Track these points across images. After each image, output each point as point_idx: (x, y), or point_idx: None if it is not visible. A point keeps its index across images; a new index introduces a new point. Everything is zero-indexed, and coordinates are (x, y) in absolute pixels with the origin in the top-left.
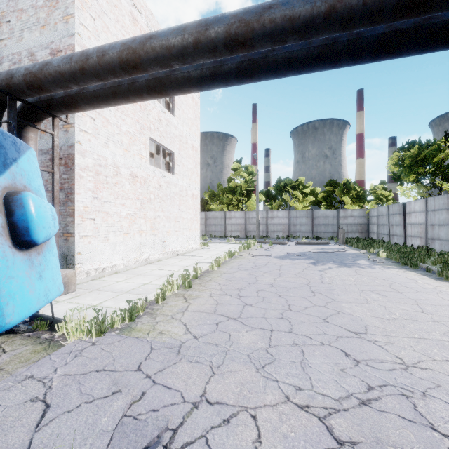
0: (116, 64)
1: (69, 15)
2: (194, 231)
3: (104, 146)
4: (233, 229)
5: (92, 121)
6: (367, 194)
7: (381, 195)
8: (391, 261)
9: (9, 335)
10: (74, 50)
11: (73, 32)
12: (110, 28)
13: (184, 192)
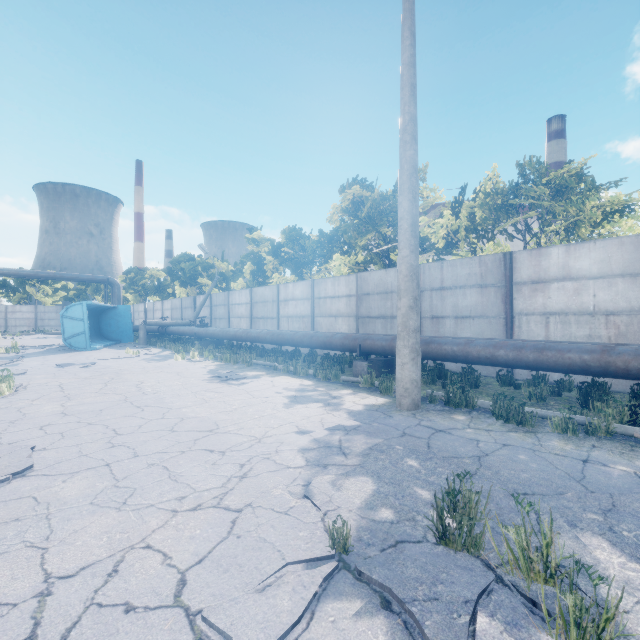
0: None
1: None
2: None
3: None
4: None
5: None
6: None
7: (125, 297)
8: None
9: None
10: None
11: None
12: None
13: None
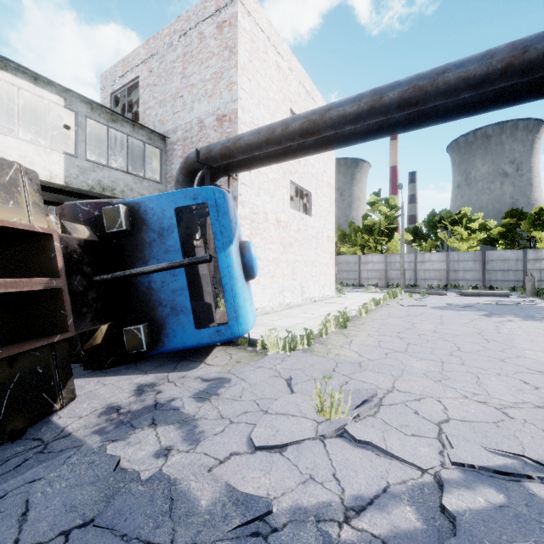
0: (297, 133)
1: (232, 84)
2: (330, 277)
3: (257, 195)
4: (370, 276)
5: (249, 174)
6: None
7: None
8: None
9: (224, 346)
10: (237, 113)
11: (236, 98)
12: (261, 83)
13: (320, 234)
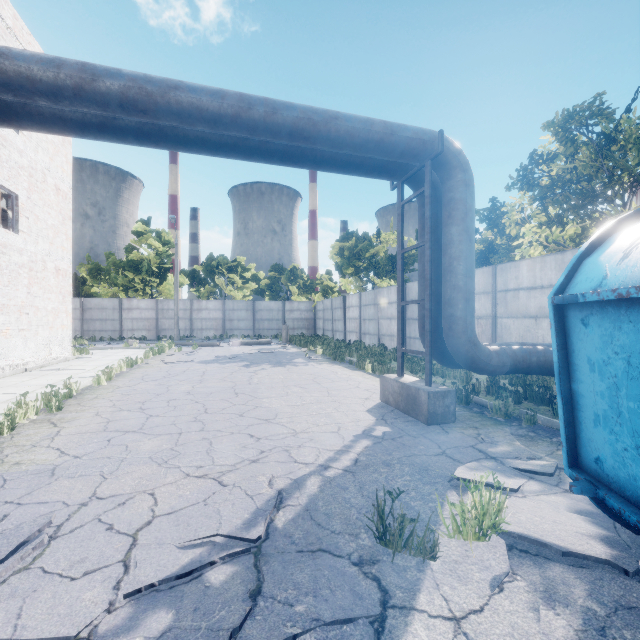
0: None
1: None
2: (61, 330)
3: None
4: (137, 326)
5: None
6: (315, 285)
7: (327, 286)
8: (326, 357)
9: None
10: None
11: None
12: None
13: (40, 264)
